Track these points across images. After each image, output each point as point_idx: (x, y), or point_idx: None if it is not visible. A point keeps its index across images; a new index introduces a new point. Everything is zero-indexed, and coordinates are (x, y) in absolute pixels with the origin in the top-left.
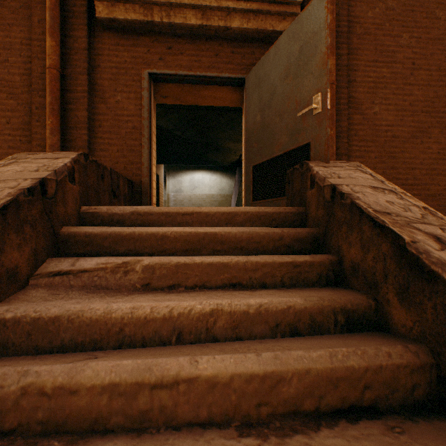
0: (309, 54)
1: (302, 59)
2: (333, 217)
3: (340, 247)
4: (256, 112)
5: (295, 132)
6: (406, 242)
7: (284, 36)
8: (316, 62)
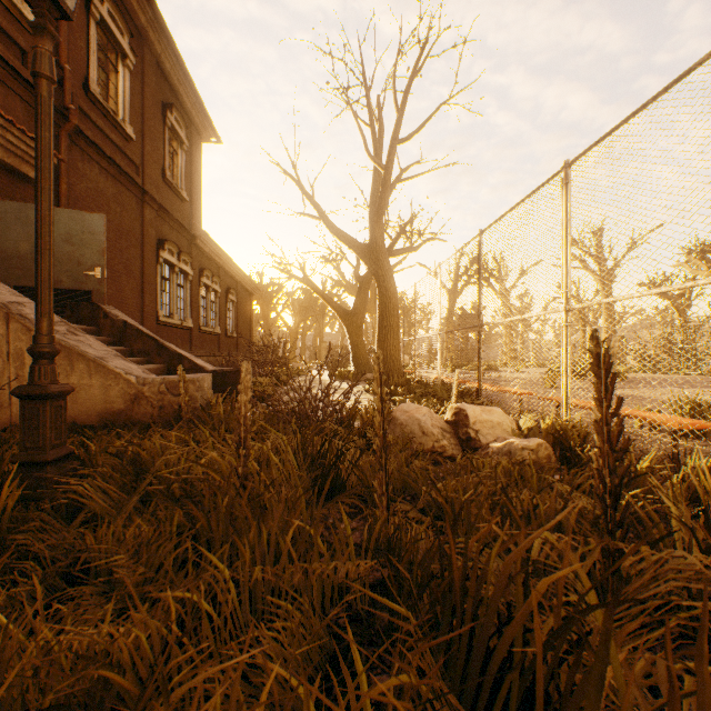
0: (93, 242)
1: (86, 240)
2: (127, 333)
3: (132, 345)
4: (23, 243)
5: (78, 280)
6: (160, 341)
7: (66, 212)
8: (98, 249)
